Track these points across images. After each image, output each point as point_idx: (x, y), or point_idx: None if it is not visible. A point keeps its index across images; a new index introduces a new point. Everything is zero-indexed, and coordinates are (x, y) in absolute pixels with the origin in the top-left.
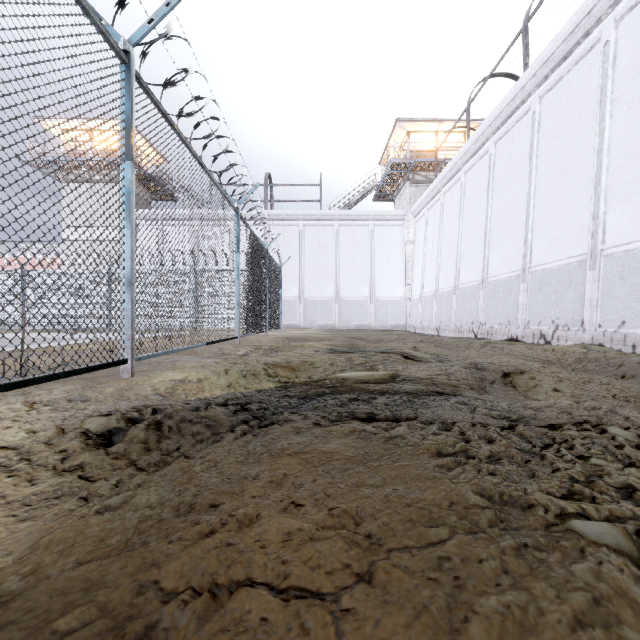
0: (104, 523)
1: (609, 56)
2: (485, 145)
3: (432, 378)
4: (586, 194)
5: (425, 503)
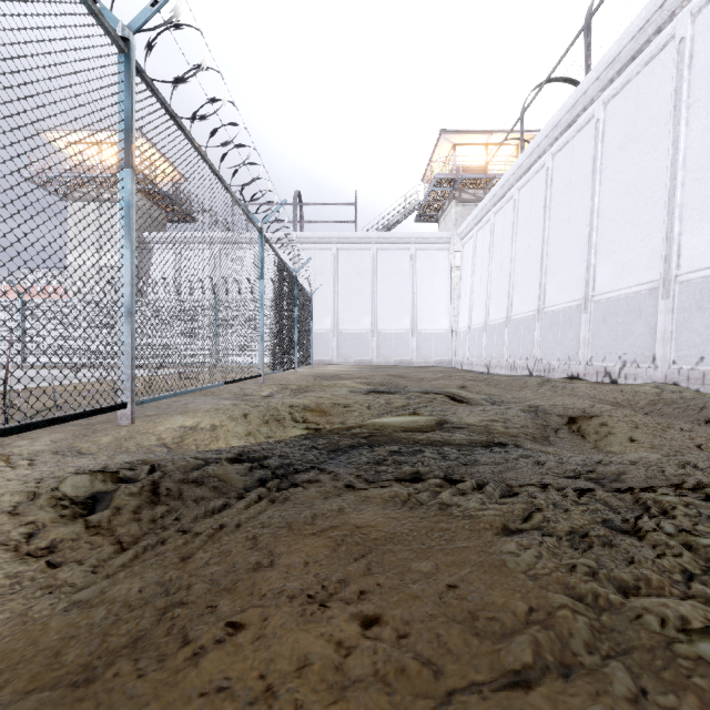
0: (66, 629)
1: (685, 55)
2: (541, 158)
3: (486, 425)
4: (658, 212)
5: (494, 609)
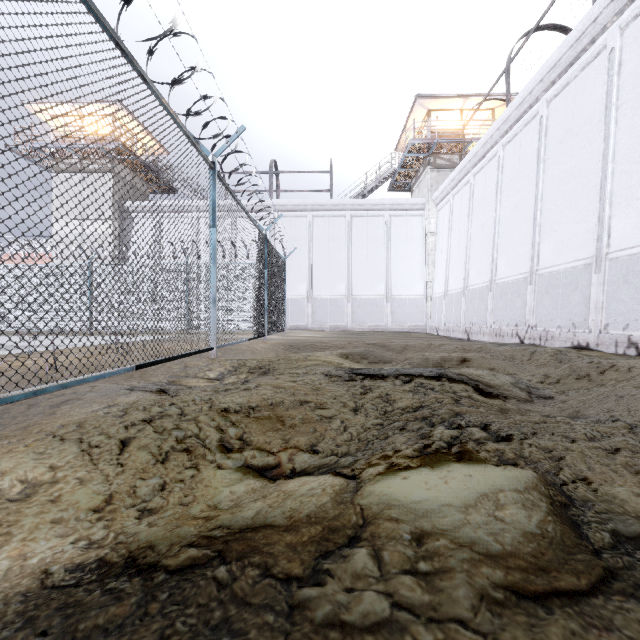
0: None
1: None
2: (533, 107)
3: None
4: None
5: None
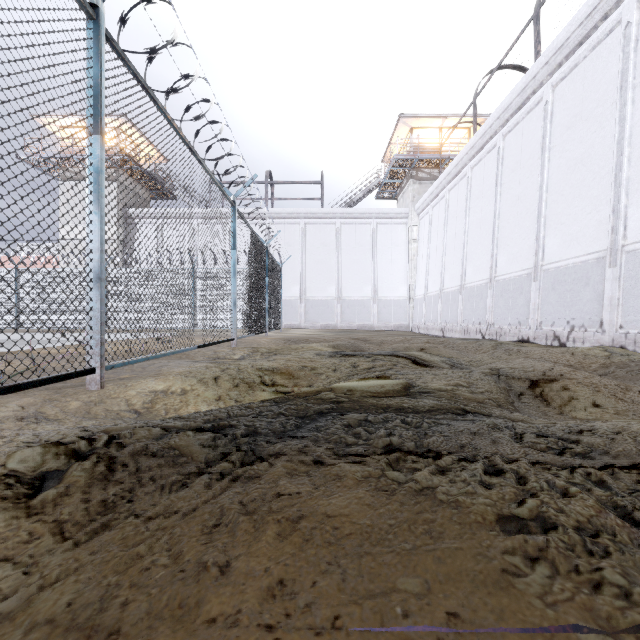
0: None
1: (631, 39)
2: (493, 139)
3: (452, 389)
4: (605, 187)
5: None
